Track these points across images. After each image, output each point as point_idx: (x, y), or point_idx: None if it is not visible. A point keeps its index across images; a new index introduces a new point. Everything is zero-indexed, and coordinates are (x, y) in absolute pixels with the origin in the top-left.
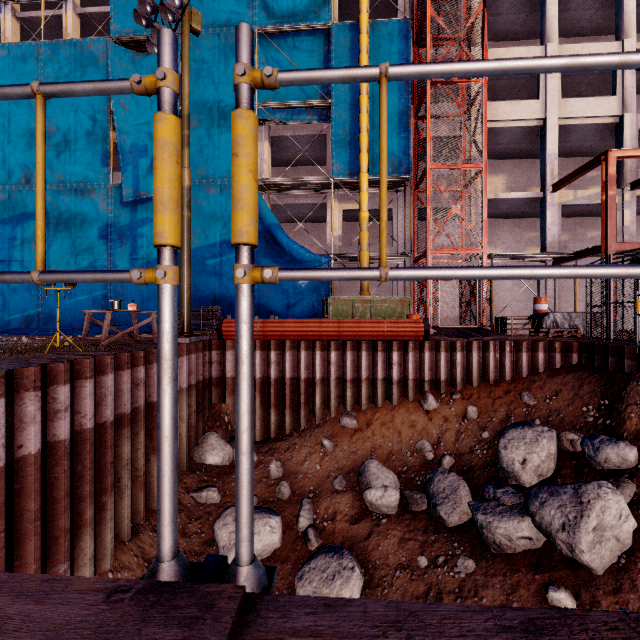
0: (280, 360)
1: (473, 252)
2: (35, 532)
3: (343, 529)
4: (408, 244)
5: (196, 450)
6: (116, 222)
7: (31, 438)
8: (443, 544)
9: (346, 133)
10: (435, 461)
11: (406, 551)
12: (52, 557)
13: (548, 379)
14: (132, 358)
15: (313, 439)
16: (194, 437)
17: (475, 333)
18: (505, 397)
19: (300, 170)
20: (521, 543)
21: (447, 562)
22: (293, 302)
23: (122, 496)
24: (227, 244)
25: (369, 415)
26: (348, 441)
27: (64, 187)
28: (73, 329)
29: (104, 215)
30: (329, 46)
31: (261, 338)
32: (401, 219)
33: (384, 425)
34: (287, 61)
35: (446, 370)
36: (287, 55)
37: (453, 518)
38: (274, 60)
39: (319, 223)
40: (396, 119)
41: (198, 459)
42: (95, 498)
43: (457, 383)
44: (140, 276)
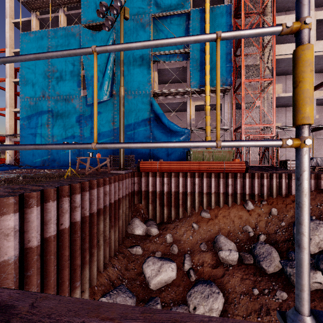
0: (169, 182)
1: (267, 125)
2: (67, 266)
3: (208, 271)
4: (230, 122)
5: (129, 227)
6: (84, 114)
7: (66, 220)
8: (266, 282)
9: (198, 65)
10: (254, 237)
11: (245, 285)
12: (73, 278)
13: (317, 194)
14: (103, 181)
15: (187, 223)
16: (127, 220)
17: (270, 169)
18: (292, 204)
19: (171, 85)
20: (315, 285)
21: (270, 293)
22: (170, 152)
23: (100, 249)
24: (137, 124)
25: (216, 211)
26: (206, 225)
27: (60, 98)
28: (66, 166)
29: (78, 111)
30: (188, 21)
31: (159, 171)
32: (226, 109)
33: (224, 217)
34: (167, 30)
35: (258, 188)
36: (167, 27)
37: (270, 269)
38: (160, 30)
39: (181, 112)
40: (224, 57)
41: (130, 231)
42: (89, 250)
43: (264, 195)
44: (291, 143)
